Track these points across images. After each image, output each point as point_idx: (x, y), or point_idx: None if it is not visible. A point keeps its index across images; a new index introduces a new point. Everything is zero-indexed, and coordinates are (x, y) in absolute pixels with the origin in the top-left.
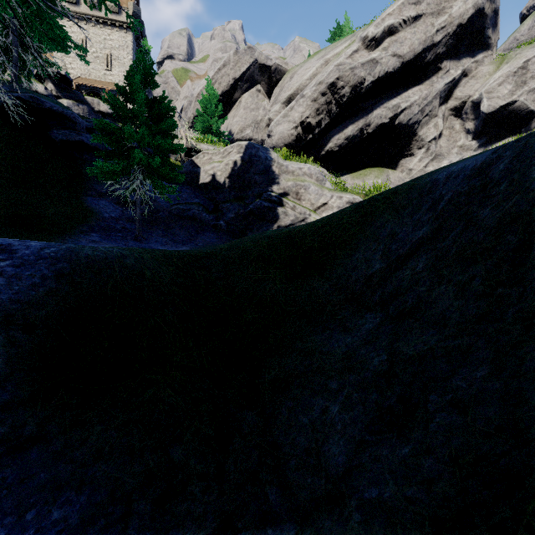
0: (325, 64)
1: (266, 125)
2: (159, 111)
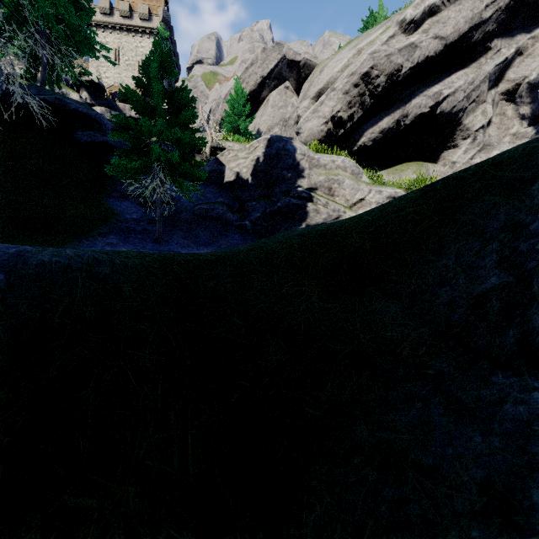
0: (358, 54)
1: (294, 123)
2: (179, 103)
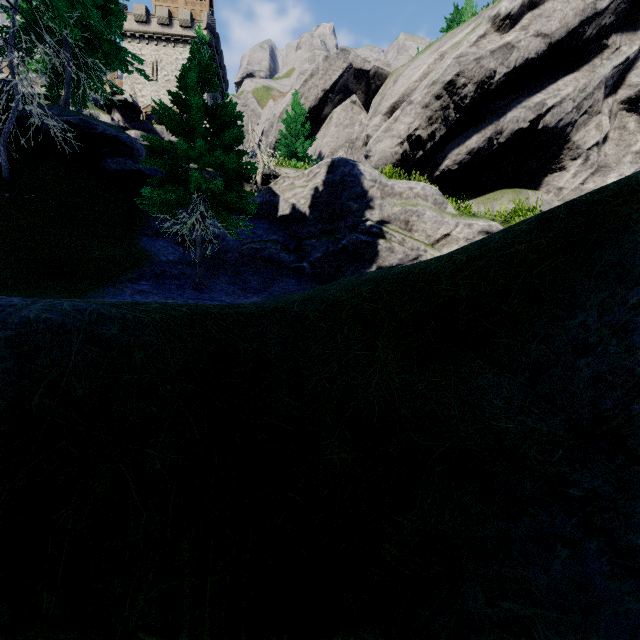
0: (440, 59)
1: (363, 144)
2: (223, 121)
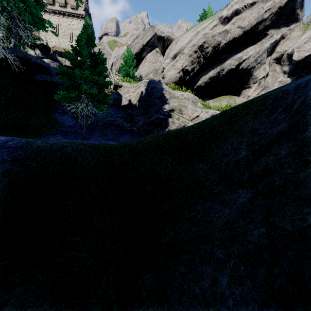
0: (196, 34)
1: (161, 72)
2: (97, 61)
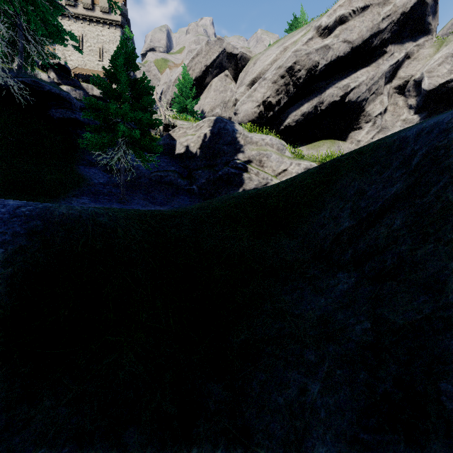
0: (284, 51)
1: (233, 105)
2: (140, 90)
